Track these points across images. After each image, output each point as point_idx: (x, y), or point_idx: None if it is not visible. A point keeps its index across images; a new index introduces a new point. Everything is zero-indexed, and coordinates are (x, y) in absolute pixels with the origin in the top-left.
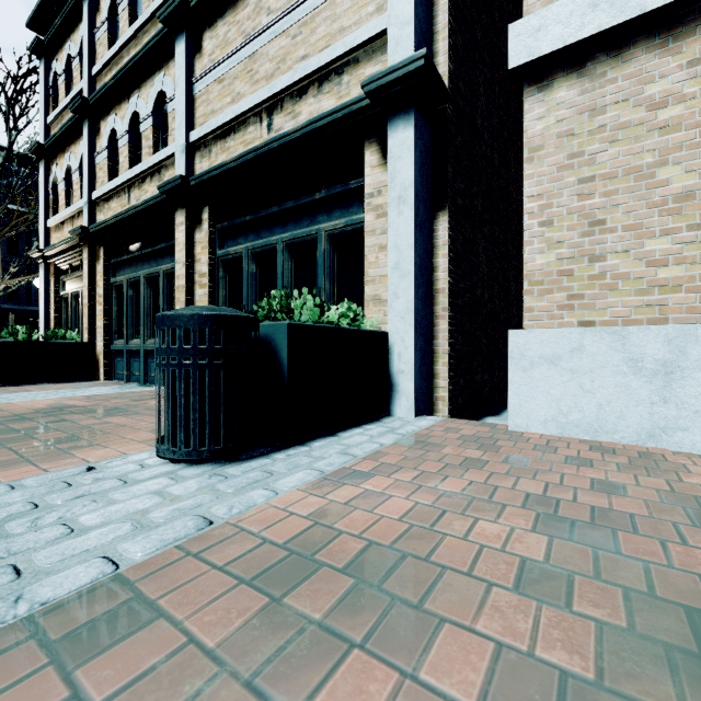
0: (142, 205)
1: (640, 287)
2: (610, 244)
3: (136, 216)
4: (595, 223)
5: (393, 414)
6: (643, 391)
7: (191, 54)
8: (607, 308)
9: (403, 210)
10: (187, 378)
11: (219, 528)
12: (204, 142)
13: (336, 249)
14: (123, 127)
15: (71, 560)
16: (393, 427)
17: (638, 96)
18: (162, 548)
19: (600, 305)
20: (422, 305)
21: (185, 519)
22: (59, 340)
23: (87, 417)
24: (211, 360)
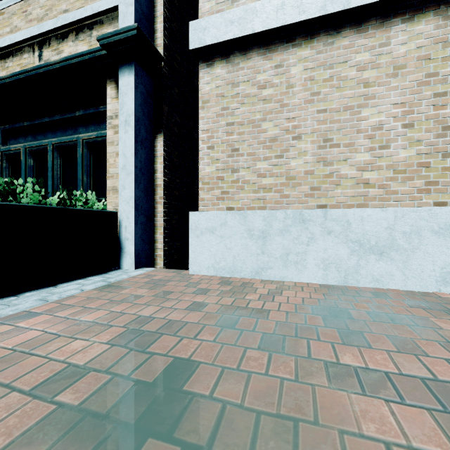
0: None
1: (254, 188)
2: (241, 163)
3: None
4: (234, 150)
5: (122, 268)
6: (254, 247)
7: None
8: (240, 200)
9: (128, 130)
10: None
11: None
12: None
13: (92, 153)
14: None
15: None
16: (110, 277)
17: (253, 80)
18: None
19: (237, 198)
20: (143, 194)
21: None
22: None
23: None
24: None
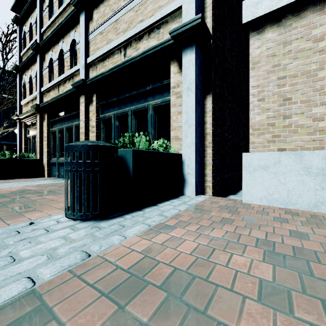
0: (64, 93)
1: (309, 131)
2: (294, 110)
3: (62, 99)
4: (286, 99)
5: (185, 194)
6: (311, 183)
7: (87, 21)
8: (292, 142)
9: (190, 94)
10: (81, 177)
11: (94, 258)
12: (93, 63)
13: (157, 113)
14: (55, 57)
15: (10, 279)
16: (185, 201)
17: (308, 35)
18: (61, 271)
19: (289, 140)
20: (199, 140)
21: (76, 253)
22: (26, 158)
23: (35, 195)
24: (93, 168)
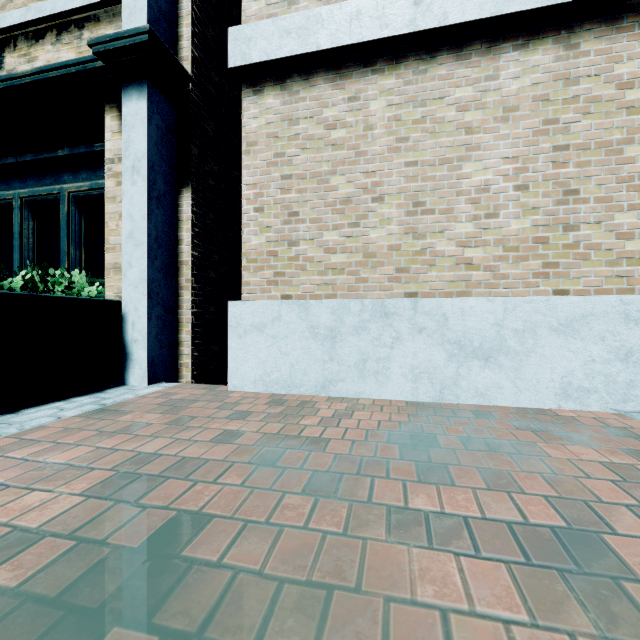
0: None
1: (320, 269)
2: (302, 233)
3: None
4: (292, 214)
5: (128, 383)
6: (319, 352)
7: None
8: (300, 284)
9: (137, 180)
10: None
11: None
12: None
13: (84, 212)
14: None
15: None
16: (106, 397)
17: (319, 116)
18: None
19: (296, 282)
20: (161, 275)
21: None
22: None
23: None
24: None
